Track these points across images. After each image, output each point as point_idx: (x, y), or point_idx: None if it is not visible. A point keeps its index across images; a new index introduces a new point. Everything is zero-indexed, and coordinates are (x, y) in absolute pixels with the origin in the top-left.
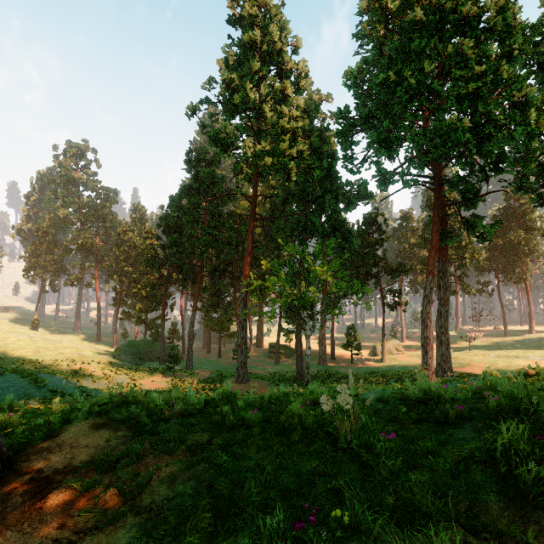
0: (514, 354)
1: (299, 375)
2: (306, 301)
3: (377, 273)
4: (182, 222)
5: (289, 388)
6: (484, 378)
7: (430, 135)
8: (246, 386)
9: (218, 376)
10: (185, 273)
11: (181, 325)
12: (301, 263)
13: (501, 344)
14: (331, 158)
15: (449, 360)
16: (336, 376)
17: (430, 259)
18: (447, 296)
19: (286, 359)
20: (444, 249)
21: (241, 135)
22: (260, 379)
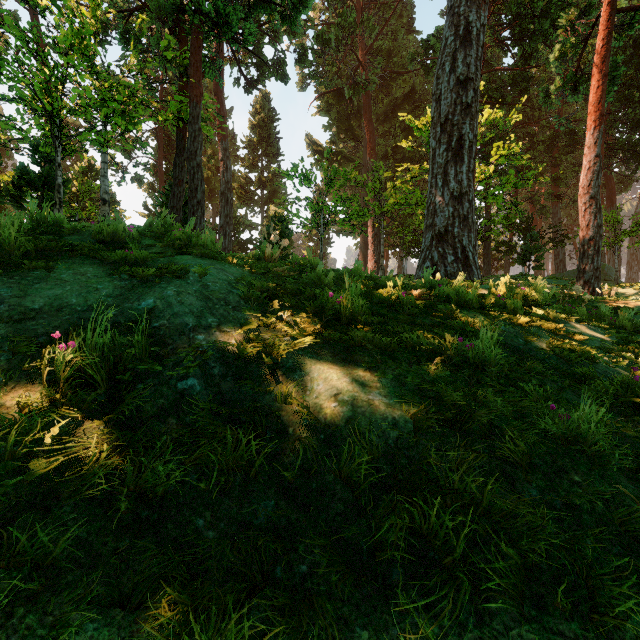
0: None
1: None
2: None
3: None
4: None
5: (582, 414)
6: (12, 219)
7: None
8: None
9: None
10: None
11: None
12: None
13: None
14: None
15: None
16: None
17: None
18: None
19: None
20: None
21: None
22: None
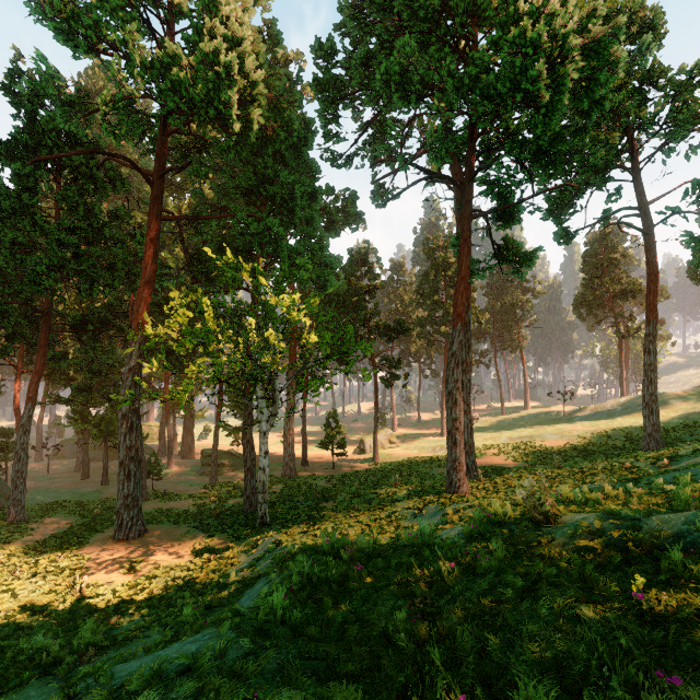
0: (527, 434)
1: (249, 503)
2: (258, 363)
3: (370, 332)
4: (4, 222)
5: None
6: None
7: (469, 83)
8: (133, 546)
9: (77, 529)
10: (10, 325)
11: (15, 432)
12: (253, 308)
13: (502, 424)
14: (304, 129)
15: (473, 451)
16: (312, 495)
17: (459, 296)
18: (470, 358)
19: (231, 474)
20: (467, 290)
21: (122, 26)
22: (170, 524)
